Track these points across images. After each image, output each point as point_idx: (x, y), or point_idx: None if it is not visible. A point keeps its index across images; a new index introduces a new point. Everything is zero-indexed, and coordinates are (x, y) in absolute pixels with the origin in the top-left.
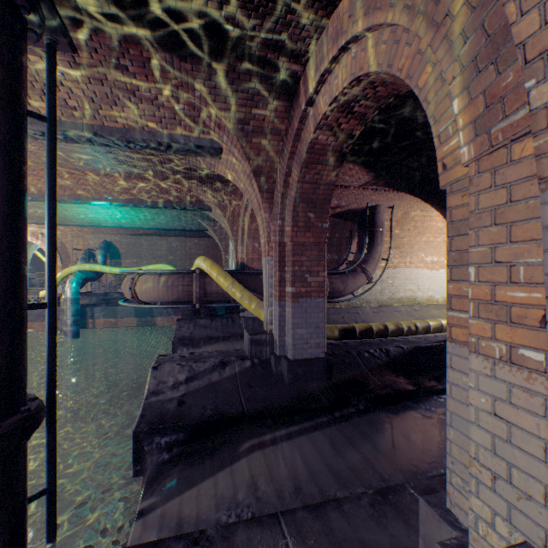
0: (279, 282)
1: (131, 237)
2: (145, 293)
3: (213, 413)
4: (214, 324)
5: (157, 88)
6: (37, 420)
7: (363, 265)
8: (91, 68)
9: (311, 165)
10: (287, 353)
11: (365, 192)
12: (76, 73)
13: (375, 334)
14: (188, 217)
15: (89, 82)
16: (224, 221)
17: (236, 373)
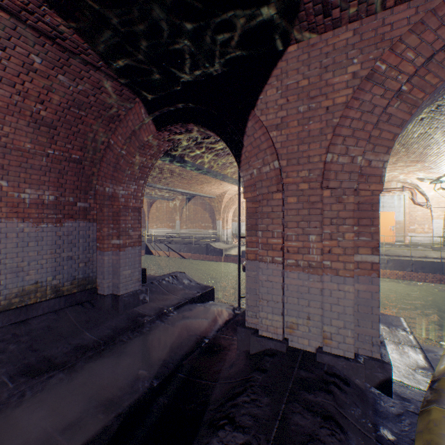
0: None
1: None
2: None
3: None
4: None
5: None
6: None
7: None
8: None
9: None
10: None
11: None
12: None
13: None
14: None
15: None
16: None
17: None
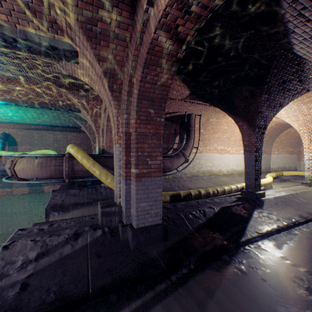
0: (126, 164)
1: (25, 131)
2: (23, 172)
3: (55, 299)
4: (82, 192)
5: None
6: None
7: (183, 151)
8: None
9: (151, 67)
10: (132, 221)
11: (185, 103)
12: None
13: (193, 197)
14: (66, 117)
15: None
16: (90, 119)
17: (88, 244)
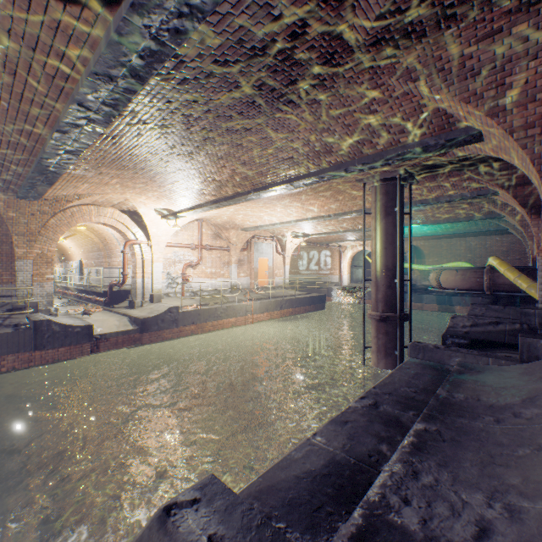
0: None
1: (432, 241)
2: (445, 282)
3: (483, 339)
4: (505, 310)
5: (452, 181)
6: (408, 316)
7: None
8: (422, 185)
9: None
10: None
11: None
12: (416, 187)
13: None
14: (484, 221)
15: (420, 188)
16: (517, 225)
17: (505, 329)
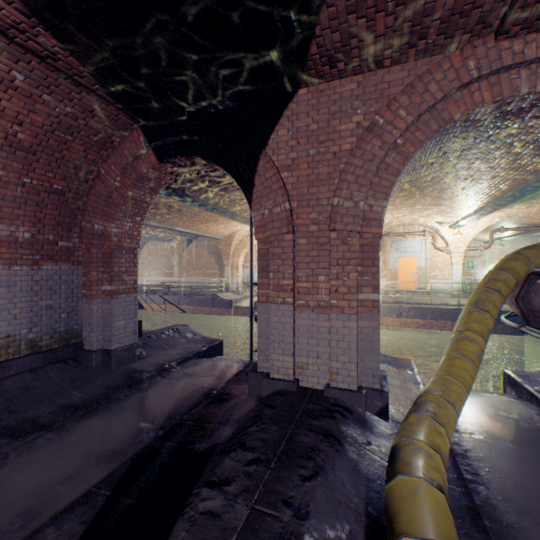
0: None
1: None
2: None
3: None
4: None
5: None
6: None
7: None
8: None
9: None
10: None
11: None
12: None
13: None
14: None
15: None
16: None
17: None
